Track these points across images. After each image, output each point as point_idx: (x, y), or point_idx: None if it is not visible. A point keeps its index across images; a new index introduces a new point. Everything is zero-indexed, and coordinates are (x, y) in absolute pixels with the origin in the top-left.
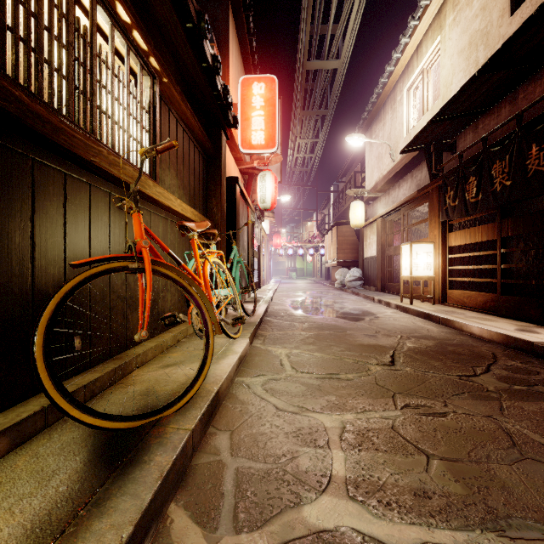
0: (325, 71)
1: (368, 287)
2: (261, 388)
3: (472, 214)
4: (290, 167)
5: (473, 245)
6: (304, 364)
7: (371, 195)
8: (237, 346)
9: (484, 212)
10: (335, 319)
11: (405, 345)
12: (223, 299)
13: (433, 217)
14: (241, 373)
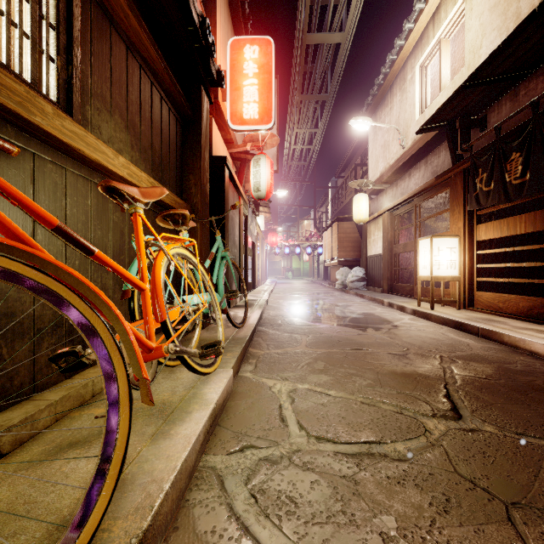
0: (327, 47)
1: (372, 288)
2: (245, 488)
3: (515, 199)
4: (286, 161)
5: (504, 239)
6: (318, 416)
7: (375, 188)
8: (211, 387)
9: (528, 197)
10: (345, 329)
11: (455, 373)
12: (191, 311)
13: (456, 206)
14: (214, 442)
